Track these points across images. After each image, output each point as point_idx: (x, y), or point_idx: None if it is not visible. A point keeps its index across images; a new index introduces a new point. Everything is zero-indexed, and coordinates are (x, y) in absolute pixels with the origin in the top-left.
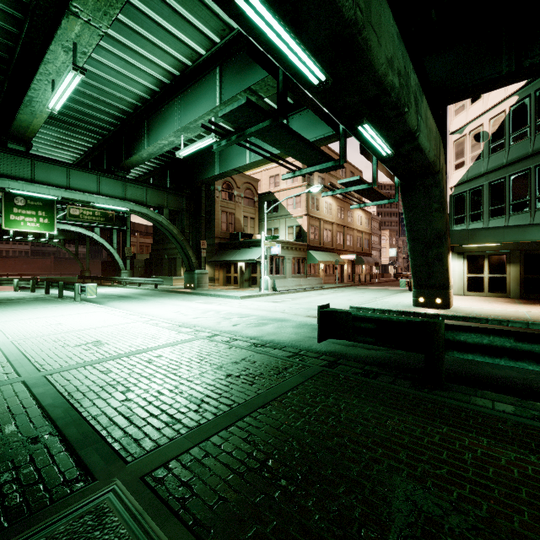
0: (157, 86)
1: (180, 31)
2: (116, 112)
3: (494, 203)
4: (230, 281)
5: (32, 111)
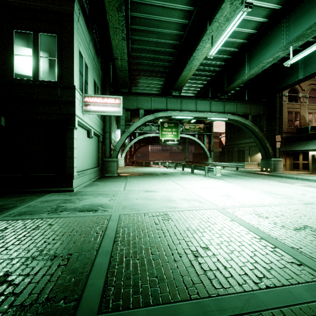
0: (267, 17)
1: None
2: (225, 55)
3: None
4: (298, 167)
5: (190, 67)
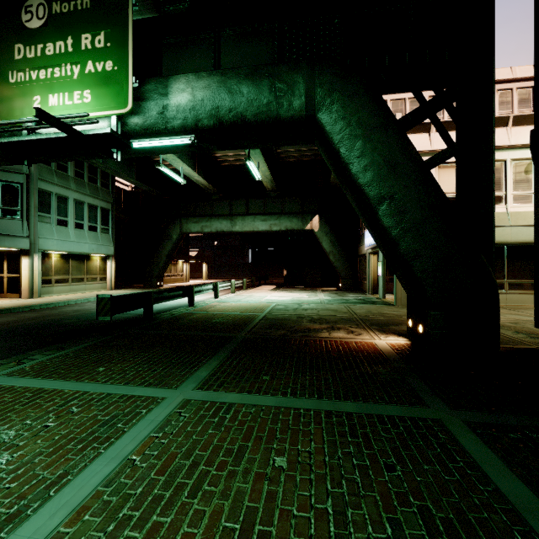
0: None
1: None
2: None
3: None
4: None
5: None
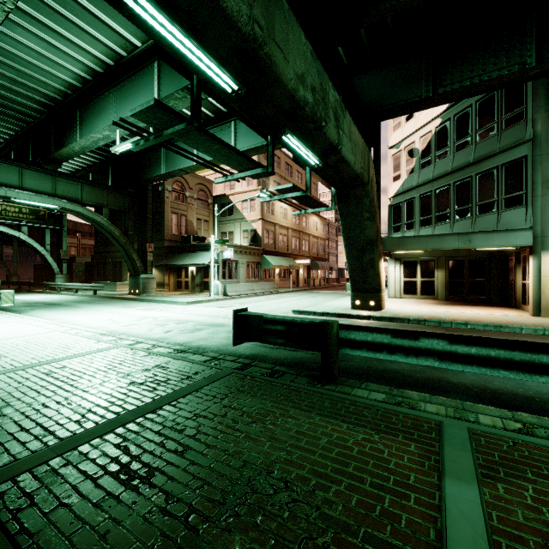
0: (88, 74)
1: (111, 18)
2: (41, 98)
3: (424, 214)
4: (181, 286)
5: None
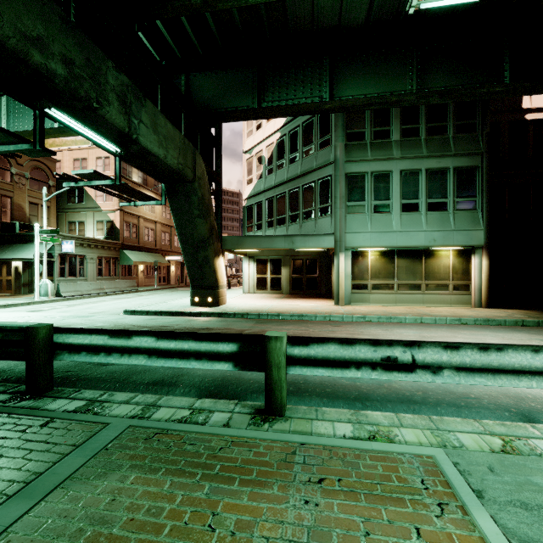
0: None
1: None
2: None
3: (269, 217)
4: (1, 286)
5: None
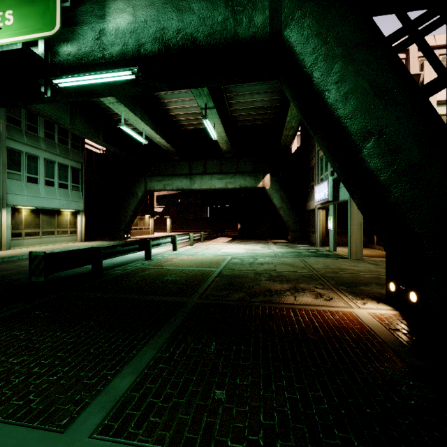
0: None
1: None
2: None
3: None
4: None
5: None
